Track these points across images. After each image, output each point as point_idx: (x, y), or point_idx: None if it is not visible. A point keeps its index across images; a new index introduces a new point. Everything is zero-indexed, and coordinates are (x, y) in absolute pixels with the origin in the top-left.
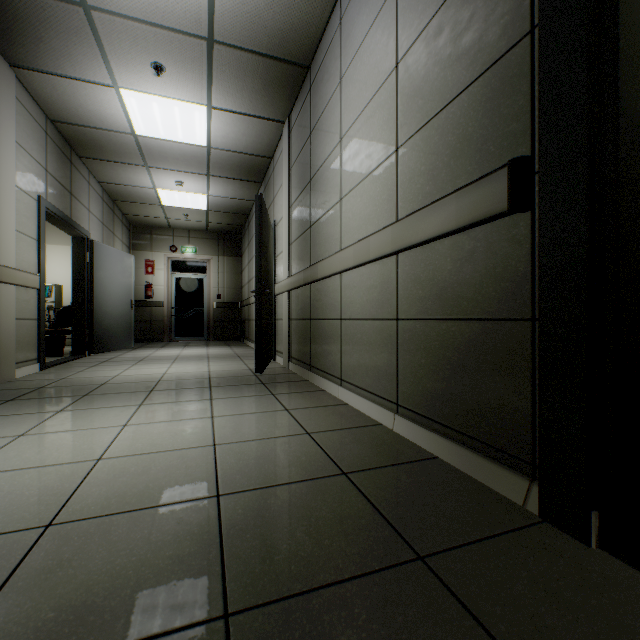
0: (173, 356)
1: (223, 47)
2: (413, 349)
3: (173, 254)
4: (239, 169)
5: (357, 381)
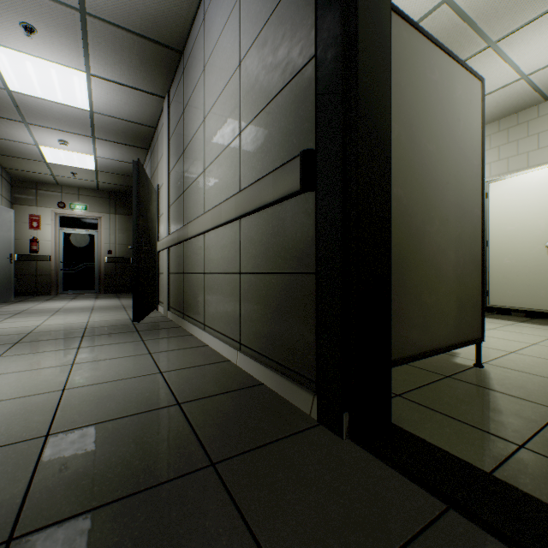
0: (55, 309)
1: (97, 20)
2: (250, 297)
3: (61, 210)
4: (125, 135)
5: (215, 325)
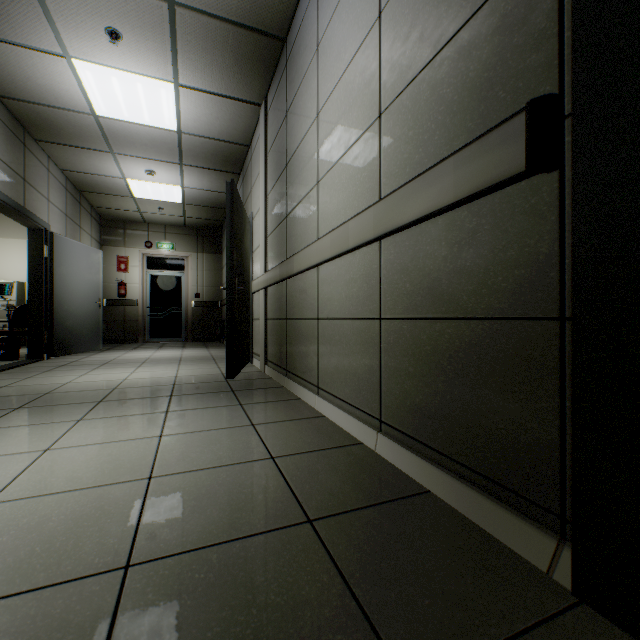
0: (142, 359)
1: (186, 11)
2: (399, 355)
3: (148, 250)
4: (214, 158)
5: (335, 390)
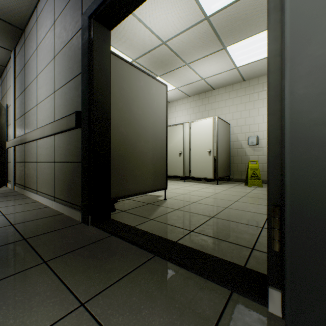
0: None
1: None
2: (59, 174)
3: None
4: None
5: (43, 190)
